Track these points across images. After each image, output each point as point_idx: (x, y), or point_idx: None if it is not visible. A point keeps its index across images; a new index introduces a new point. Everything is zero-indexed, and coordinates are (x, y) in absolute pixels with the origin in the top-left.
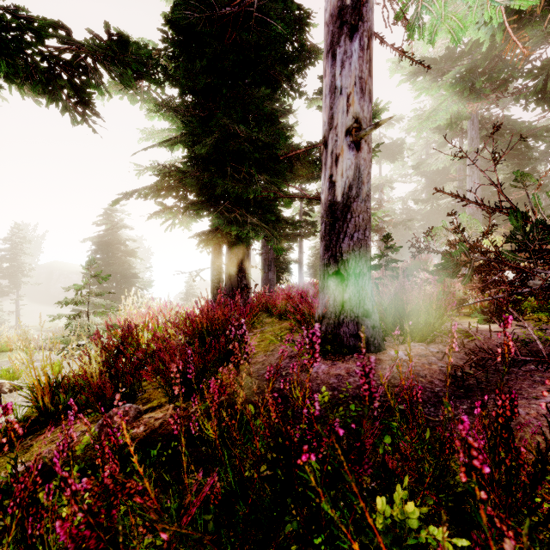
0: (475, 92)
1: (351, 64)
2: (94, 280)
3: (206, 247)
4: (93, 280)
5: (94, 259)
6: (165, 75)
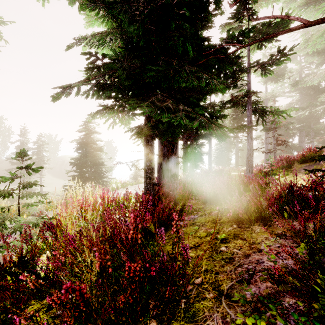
0: None
1: None
2: (77, 166)
3: (141, 141)
4: (76, 166)
5: (26, 151)
6: None
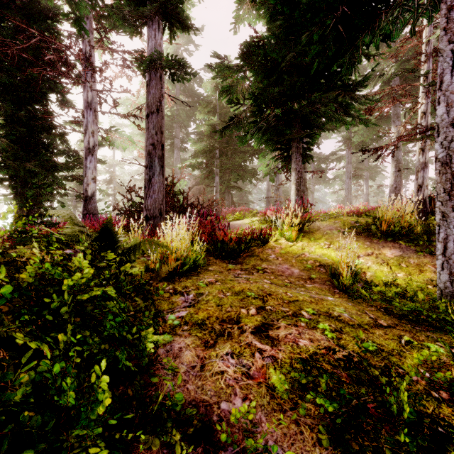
0: None
1: (91, 163)
2: None
3: (6, 200)
4: None
5: None
6: (1, 127)
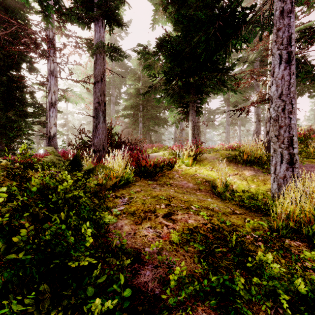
0: None
1: (53, 113)
2: None
3: None
4: None
5: None
6: None
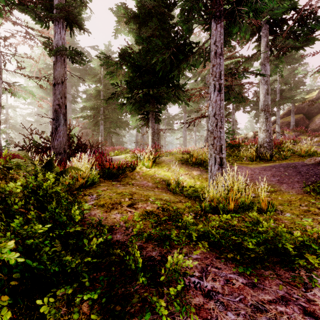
0: (48, 92)
1: None
2: None
3: None
4: None
5: None
6: None
